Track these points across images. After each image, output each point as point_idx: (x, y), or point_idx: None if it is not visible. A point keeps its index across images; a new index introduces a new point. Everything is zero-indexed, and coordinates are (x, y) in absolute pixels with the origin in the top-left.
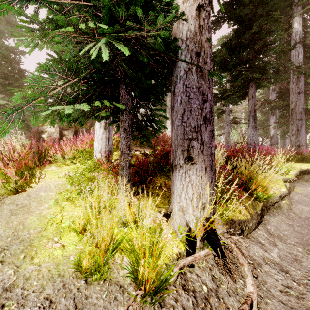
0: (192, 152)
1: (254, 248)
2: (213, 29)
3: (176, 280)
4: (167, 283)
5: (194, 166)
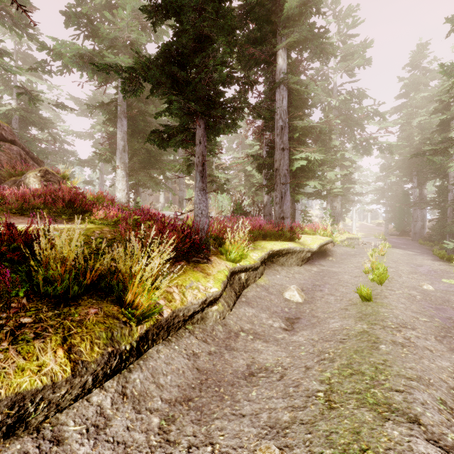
0: None
1: None
2: (153, 23)
3: None
4: None
5: None
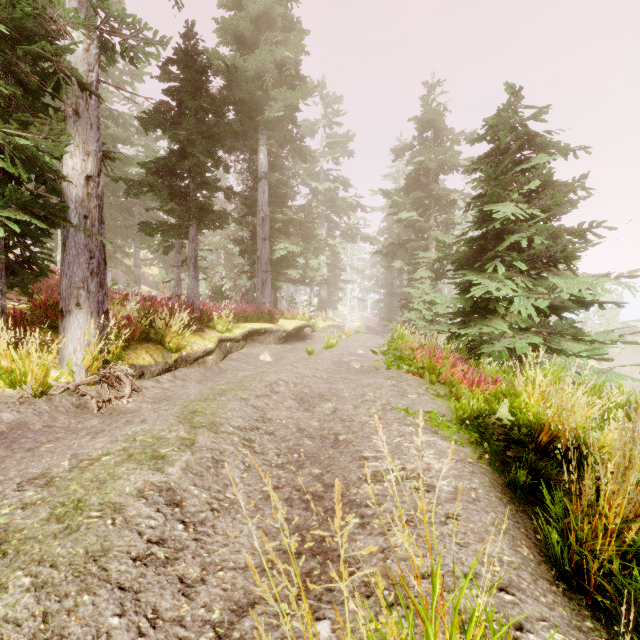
0: (81, 299)
1: (149, 383)
2: (145, 128)
3: (62, 392)
4: (54, 393)
5: (84, 311)
